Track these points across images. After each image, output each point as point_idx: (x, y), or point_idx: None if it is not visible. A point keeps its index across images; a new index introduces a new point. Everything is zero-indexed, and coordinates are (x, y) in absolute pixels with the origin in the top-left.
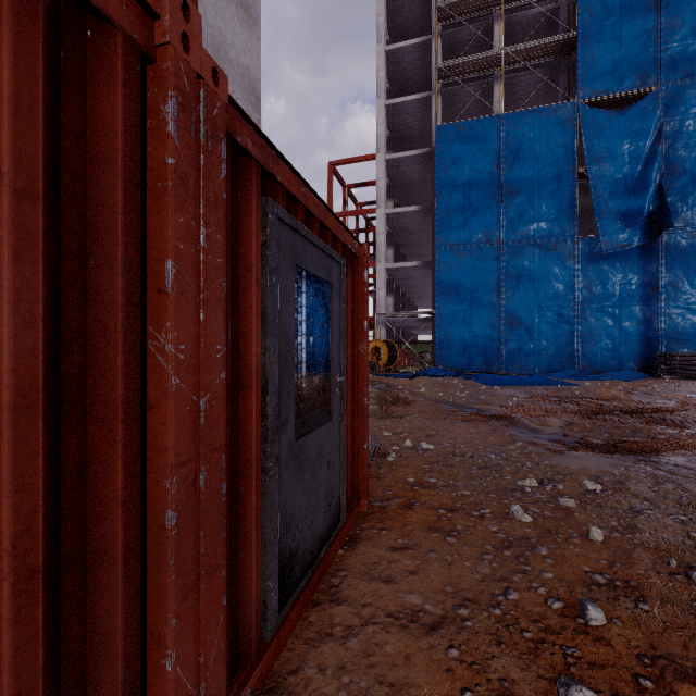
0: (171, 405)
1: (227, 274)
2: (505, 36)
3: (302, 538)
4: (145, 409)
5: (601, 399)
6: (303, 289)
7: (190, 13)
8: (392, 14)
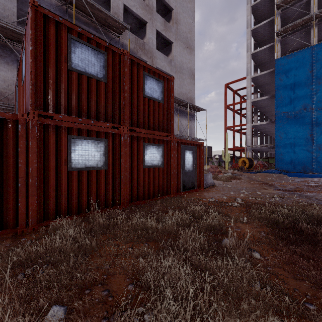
0: (172, 164)
1: (176, 154)
2: (320, 0)
3: (186, 185)
4: (171, 165)
5: None
6: (187, 153)
7: (173, 135)
8: (255, 11)
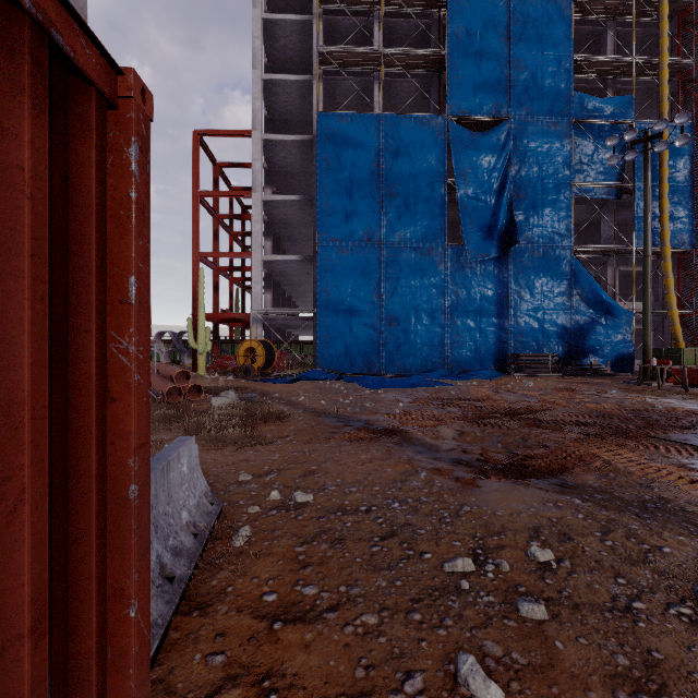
0: None
1: None
2: (384, 40)
3: None
4: None
5: (478, 400)
6: None
7: None
8: None
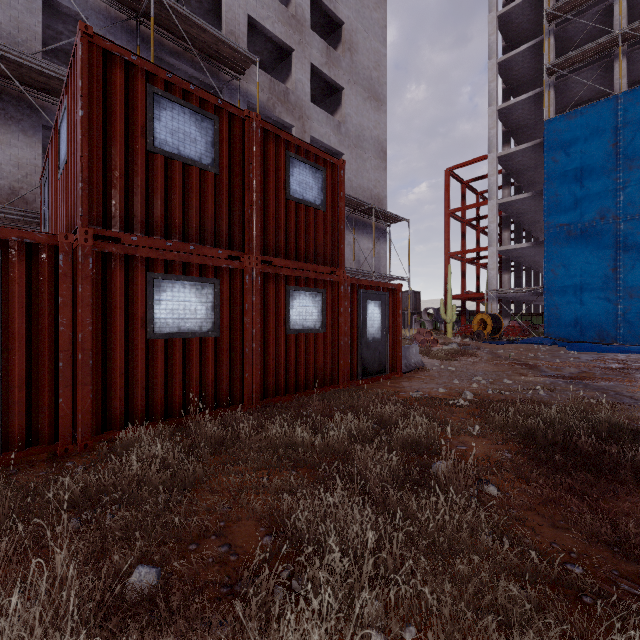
0: (342, 327)
1: (350, 307)
2: (633, 5)
3: (369, 366)
4: (339, 328)
5: None
6: (370, 305)
7: (344, 272)
8: (505, 26)
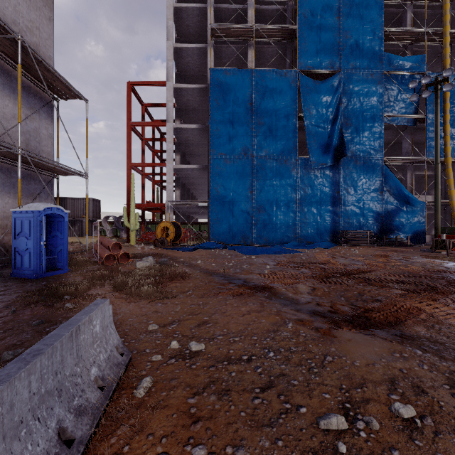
0: None
1: None
2: (255, 20)
3: None
4: None
5: (321, 263)
6: None
7: None
8: None
